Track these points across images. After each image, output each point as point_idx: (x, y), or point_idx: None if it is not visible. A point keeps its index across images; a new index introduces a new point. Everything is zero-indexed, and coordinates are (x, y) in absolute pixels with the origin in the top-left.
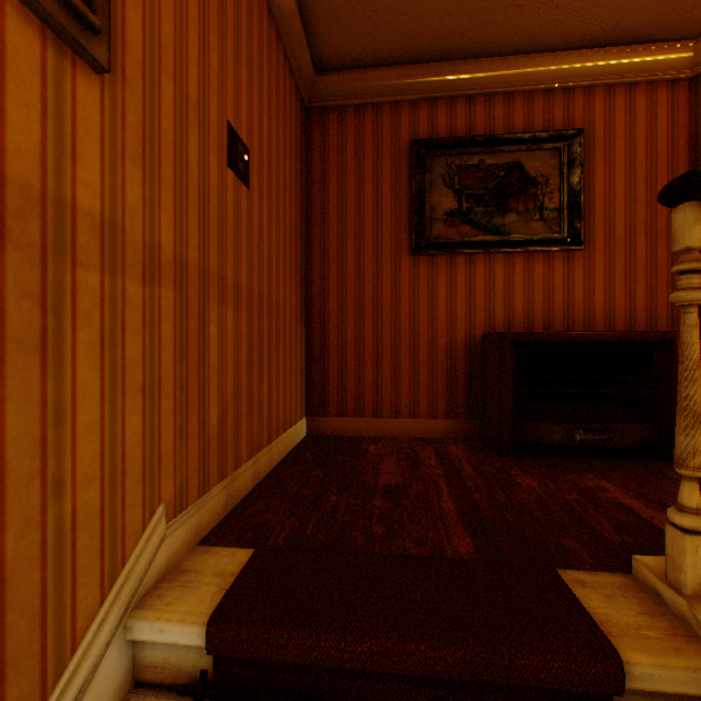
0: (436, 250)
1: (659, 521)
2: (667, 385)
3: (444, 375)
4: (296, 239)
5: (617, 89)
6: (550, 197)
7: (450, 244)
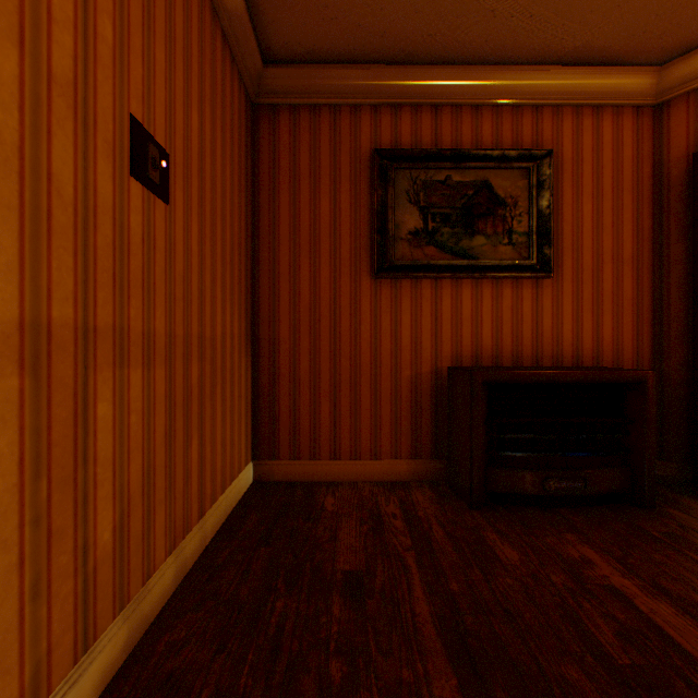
0: (400, 273)
1: (662, 619)
2: (640, 427)
3: (408, 410)
4: (239, 257)
5: (585, 110)
6: (519, 220)
7: (415, 267)
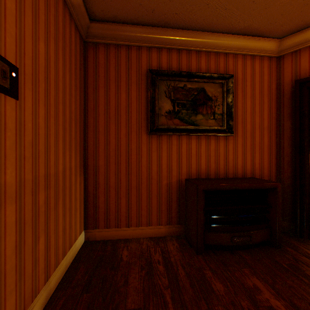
0: (161, 132)
1: None
2: (274, 209)
3: (165, 201)
4: (75, 123)
5: (247, 57)
6: (218, 107)
7: (169, 129)
